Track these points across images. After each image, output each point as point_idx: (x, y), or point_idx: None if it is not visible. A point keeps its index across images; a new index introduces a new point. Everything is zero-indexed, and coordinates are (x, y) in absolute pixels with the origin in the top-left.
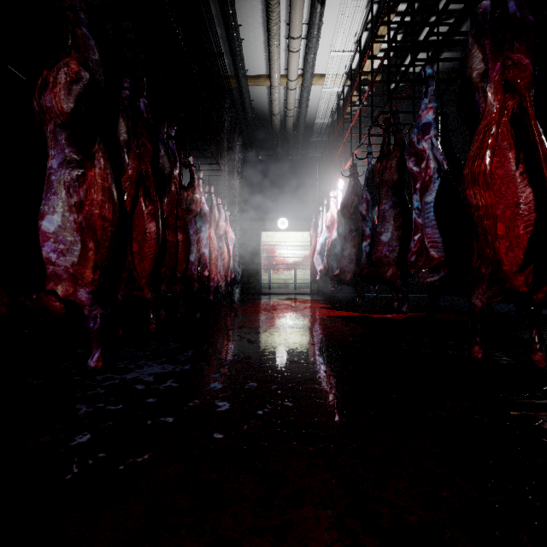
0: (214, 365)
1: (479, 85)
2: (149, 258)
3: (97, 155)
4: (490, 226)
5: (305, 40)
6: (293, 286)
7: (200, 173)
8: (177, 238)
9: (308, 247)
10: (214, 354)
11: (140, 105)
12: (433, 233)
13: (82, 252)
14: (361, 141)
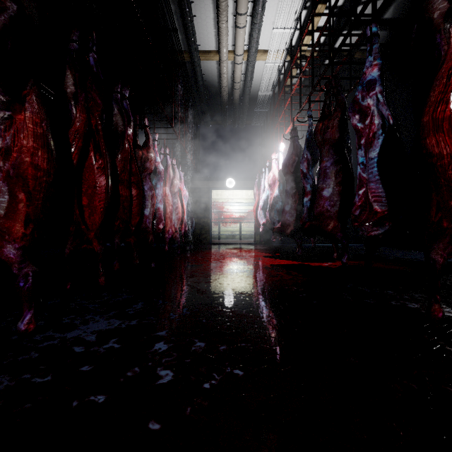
0: (161, 320)
1: (442, 26)
2: (100, 212)
3: (29, 97)
4: None
5: (250, 17)
6: (239, 237)
7: (155, 135)
8: (131, 193)
9: (251, 203)
10: (163, 306)
11: (90, 60)
12: (377, 188)
13: (10, 204)
14: (302, 106)
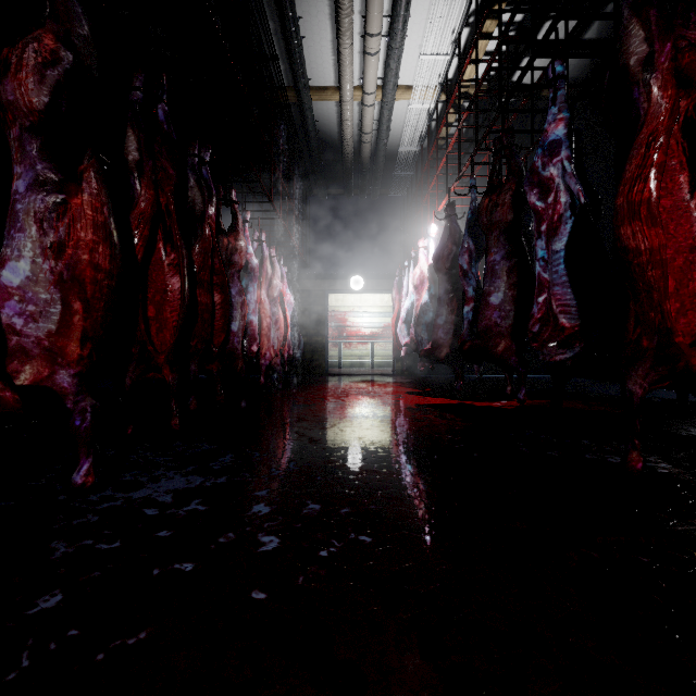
0: (260, 476)
1: (640, 77)
2: (172, 326)
3: (87, 175)
4: (657, 280)
5: (386, 39)
6: (370, 365)
7: (246, 213)
8: (213, 299)
9: (389, 314)
10: (261, 459)
11: (158, 113)
12: (564, 292)
13: (63, 316)
14: (462, 172)
